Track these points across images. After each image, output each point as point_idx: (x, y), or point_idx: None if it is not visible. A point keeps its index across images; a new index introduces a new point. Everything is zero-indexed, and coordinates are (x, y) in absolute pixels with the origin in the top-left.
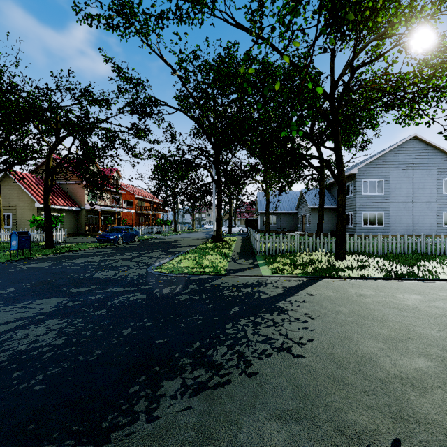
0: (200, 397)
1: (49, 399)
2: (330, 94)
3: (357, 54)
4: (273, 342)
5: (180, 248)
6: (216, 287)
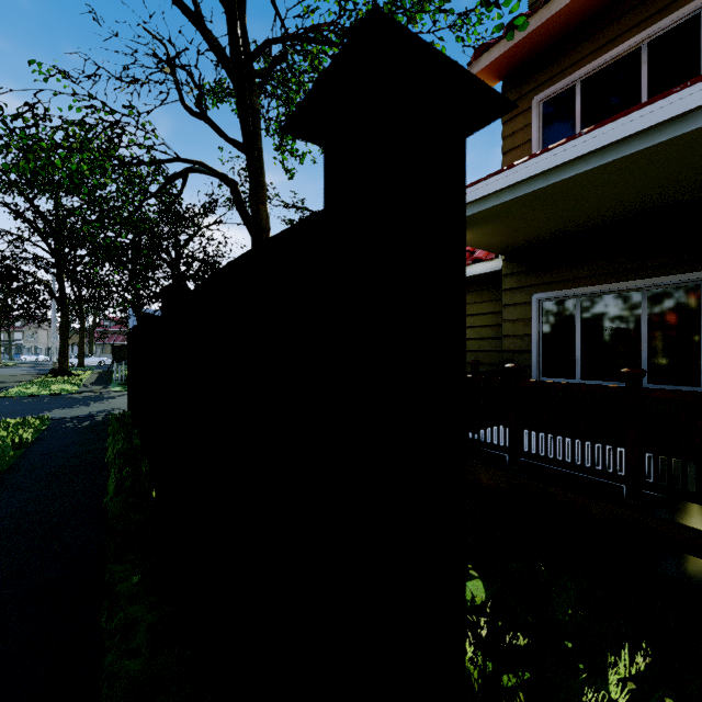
0: (69, 410)
1: (4, 415)
2: (174, 258)
3: (193, 234)
4: (104, 403)
5: (4, 384)
6: (69, 397)
